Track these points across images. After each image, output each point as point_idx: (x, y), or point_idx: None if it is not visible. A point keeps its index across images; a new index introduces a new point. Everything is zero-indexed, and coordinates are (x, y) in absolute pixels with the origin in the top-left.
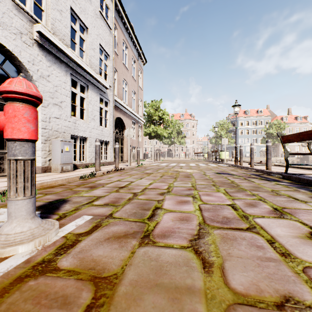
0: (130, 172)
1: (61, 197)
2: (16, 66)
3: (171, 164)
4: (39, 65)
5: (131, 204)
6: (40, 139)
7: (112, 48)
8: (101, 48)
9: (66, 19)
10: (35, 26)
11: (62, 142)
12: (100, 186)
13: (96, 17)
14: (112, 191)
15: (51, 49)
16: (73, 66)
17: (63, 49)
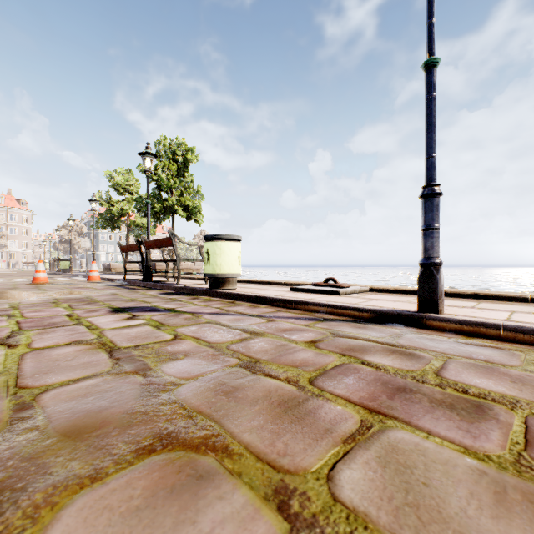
0: None
1: None
2: None
3: None
4: None
5: None
6: None
7: None
8: None
9: None
10: None
11: None
12: None
13: None
14: None
15: None
16: None
17: None
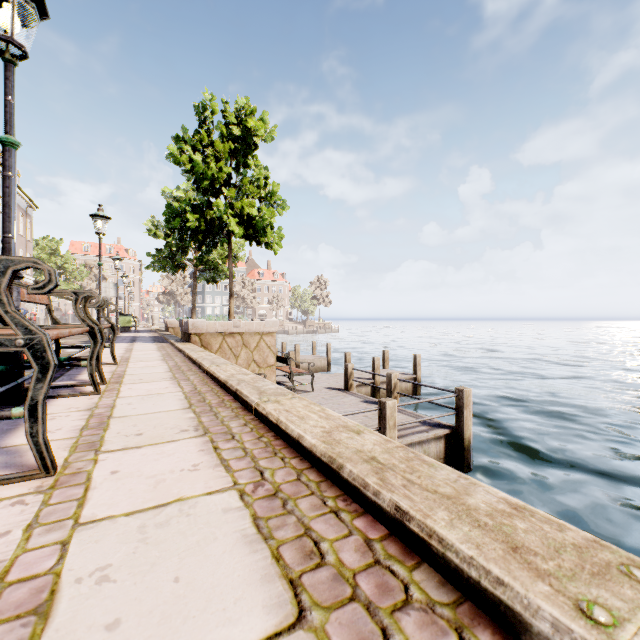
0: None
1: None
2: None
3: None
4: None
5: None
6: None
7: None
8: None
9: None
10: None
11: None
12: None
13: None
14: None
15: None
16: None
17: None
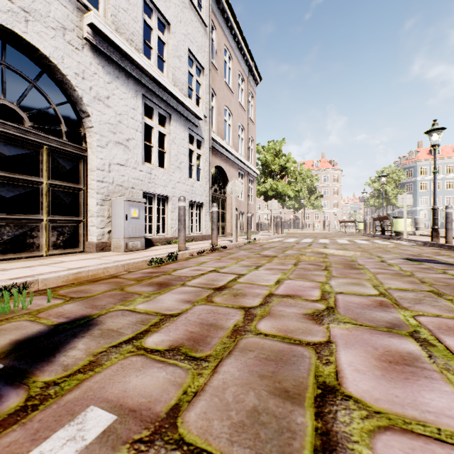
0: (237, 254)
1: (90, 310)
2: (58, 82)
3: (304, 239)
4: (92, 79)
5: (240, 354)
6: (94, 198)
7: (208, 57)
8: (191, 56)
9: (136, 9)
10: (86, 16)
11: (126, 202)
12: (177, 283)
13: (183, 6)
14: (198, 300)
15: (112, 55)
16: (146, 83)
17: (129, 54)
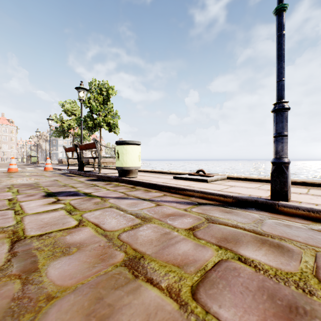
0: None
1: None
2: None
3: None
4: None
5: None
6: None
7: None
8: None
9: None
10: None
11: None
12: None
13: None
14: None
15: None
16: None
17: None
